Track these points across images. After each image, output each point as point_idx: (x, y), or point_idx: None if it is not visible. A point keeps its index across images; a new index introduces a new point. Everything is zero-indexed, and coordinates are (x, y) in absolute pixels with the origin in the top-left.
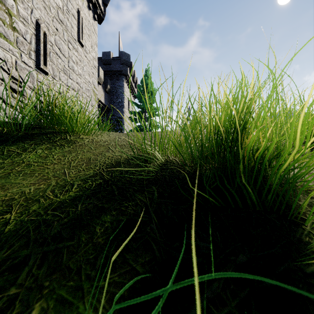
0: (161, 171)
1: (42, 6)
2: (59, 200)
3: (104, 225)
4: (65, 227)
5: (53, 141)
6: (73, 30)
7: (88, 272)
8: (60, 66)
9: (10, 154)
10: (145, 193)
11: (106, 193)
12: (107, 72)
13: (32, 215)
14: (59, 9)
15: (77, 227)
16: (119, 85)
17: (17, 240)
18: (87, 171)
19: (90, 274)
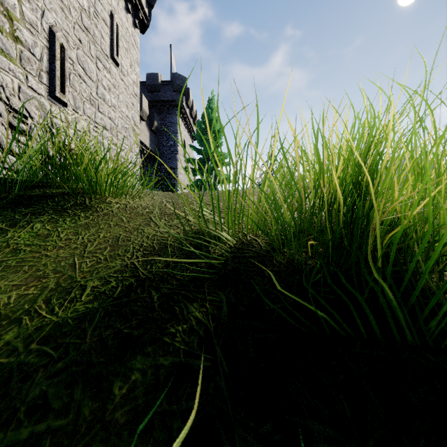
0: (233, 261)
1: (58, 6)
2: (56, 319)
3: (130, 378)
4: (56, 383)
5: (63, 208)
6: (104, 41)
7: None
8: (84, 94)
9: None
10: (206, 304)
11: (139, 305)
12: (153, 102)
13: (1, 353)
14: (83, 11)
15: (79, 383)
16: (171, 121)
17: None
18: (111, 261)
19: None
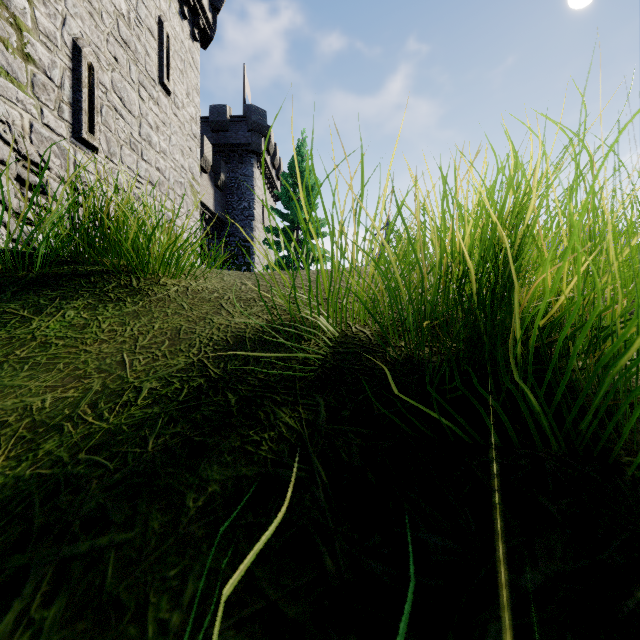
0: (333, 358)
1: (85, 10)
2: (107, 426)
3: (206, 490)
4: (114, 495)
5: (102, 291)
6: (150, 60)
7: (162, 615)
8: (122, 135)
9: (5, 321)
10: (299, 409)
11: (212, 410)
12: (219, 147)
13: (42, 464)
14: (120, 17)
15: (144, 495)
16: (245, 173)
17: (3, 528)
18: (172, 358)
19: (168, 620)
